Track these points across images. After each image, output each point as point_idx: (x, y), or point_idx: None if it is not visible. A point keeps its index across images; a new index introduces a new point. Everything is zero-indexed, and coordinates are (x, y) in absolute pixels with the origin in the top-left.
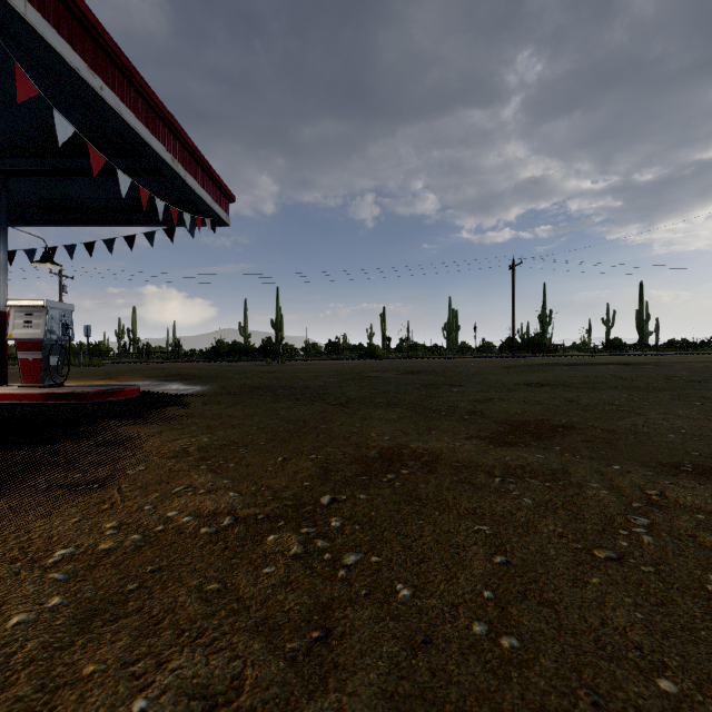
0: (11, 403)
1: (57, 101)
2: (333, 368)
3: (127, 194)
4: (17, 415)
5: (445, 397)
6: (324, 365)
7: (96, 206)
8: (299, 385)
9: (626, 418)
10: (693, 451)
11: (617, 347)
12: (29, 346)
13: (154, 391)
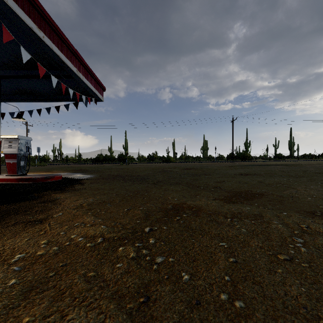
0: (2, 183)
1: (23, 43)
2: (151, 167)
3: (56, 86)
4: (4, 188)
5: (202, 180)
6: (146, 165)
7: (42, 92)
8: (135, 174)
9: (287, 190)
10: (320, 205)
11: (280, 157)
12: (10, 156)
13: (68, 177)
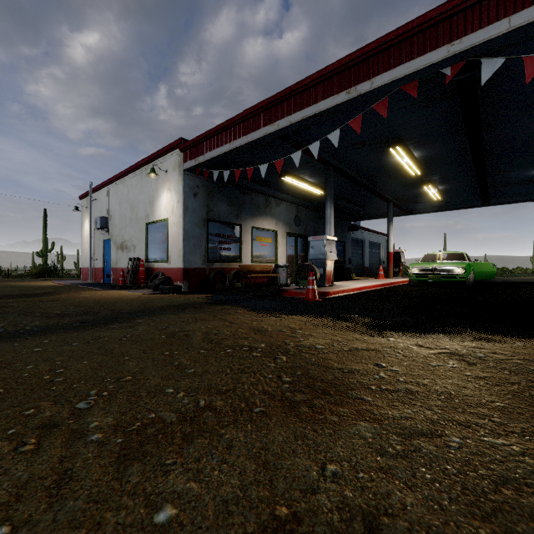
0: None
1: None
2: None
3: None
4: None
5: None
6: None
7: None
8: None
9: None
10: None
11: None
12: None
13: None
